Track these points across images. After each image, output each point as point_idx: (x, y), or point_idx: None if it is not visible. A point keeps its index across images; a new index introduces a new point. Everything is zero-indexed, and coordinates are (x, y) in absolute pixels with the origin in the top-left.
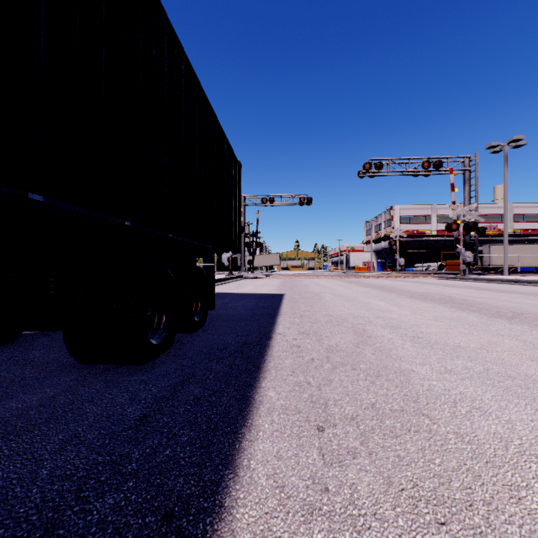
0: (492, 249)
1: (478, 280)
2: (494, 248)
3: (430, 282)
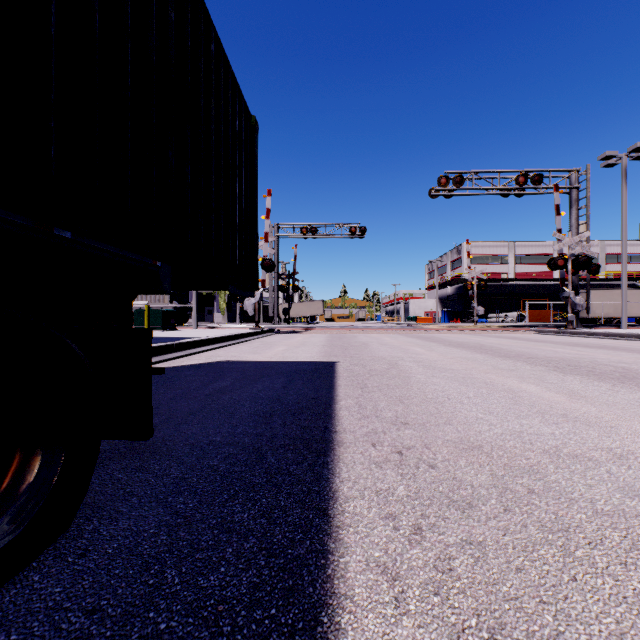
0: (591, 295)
1: (598, 335)
2: (594, 294)
3: (536, 339)
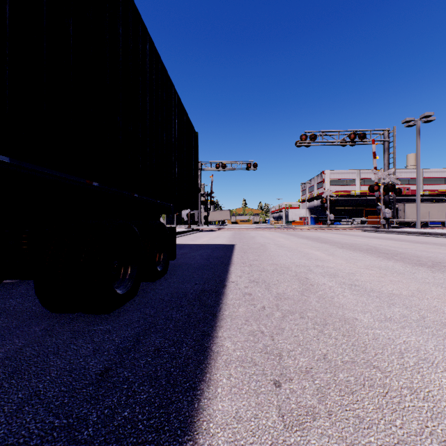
0: (406, 206)
1: (396, 232)
2: (408, 206)
3: (356, 234)
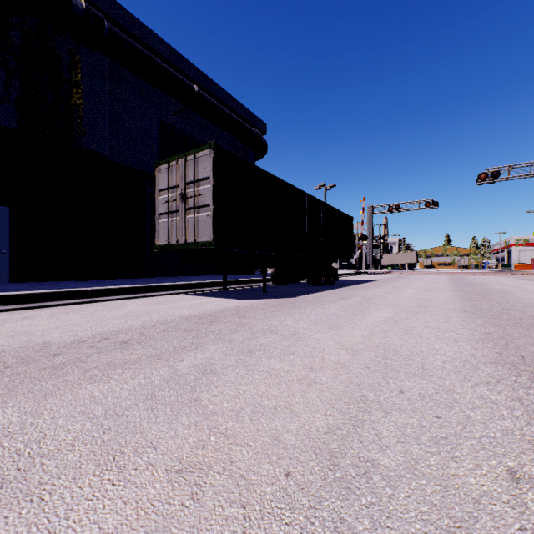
0: None
1: None
2: None
3: None
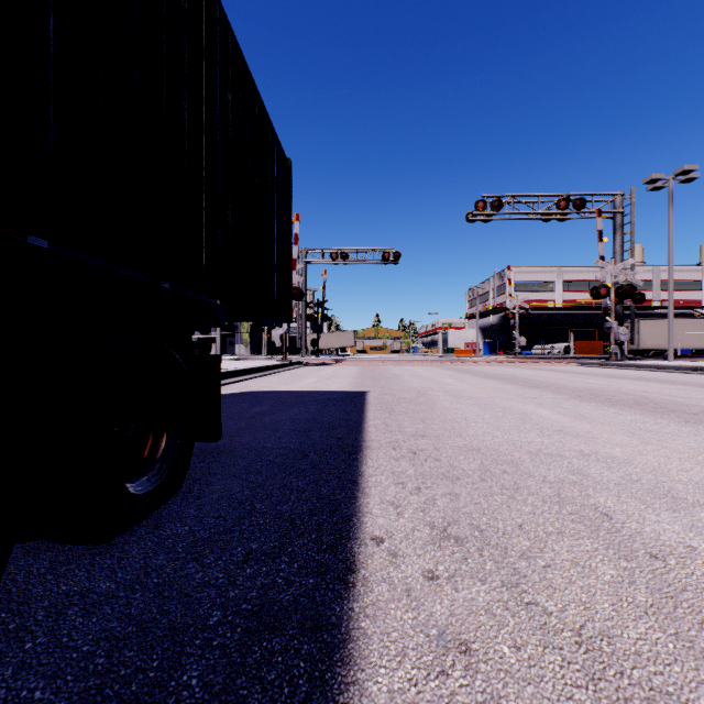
0: (641, 325)
1: (640, 367)
2: (644, 323)
3: (575, 371)
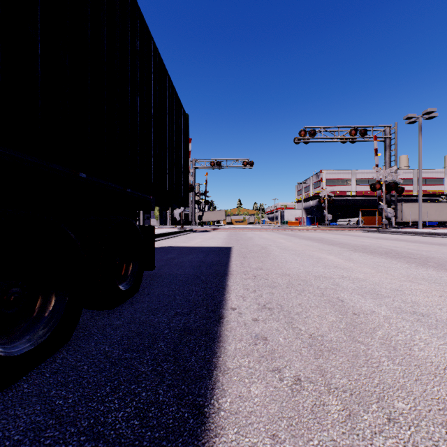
0: (404, 206)
1: (400, 233)
2: (406, 206)
3: (360, 235)
